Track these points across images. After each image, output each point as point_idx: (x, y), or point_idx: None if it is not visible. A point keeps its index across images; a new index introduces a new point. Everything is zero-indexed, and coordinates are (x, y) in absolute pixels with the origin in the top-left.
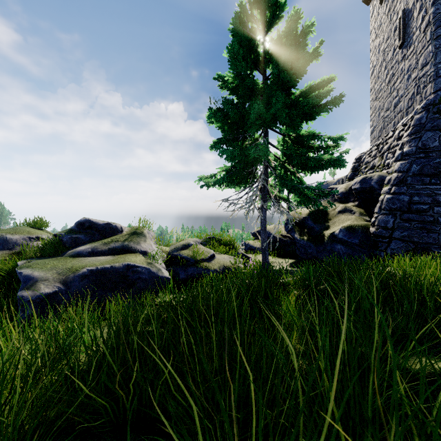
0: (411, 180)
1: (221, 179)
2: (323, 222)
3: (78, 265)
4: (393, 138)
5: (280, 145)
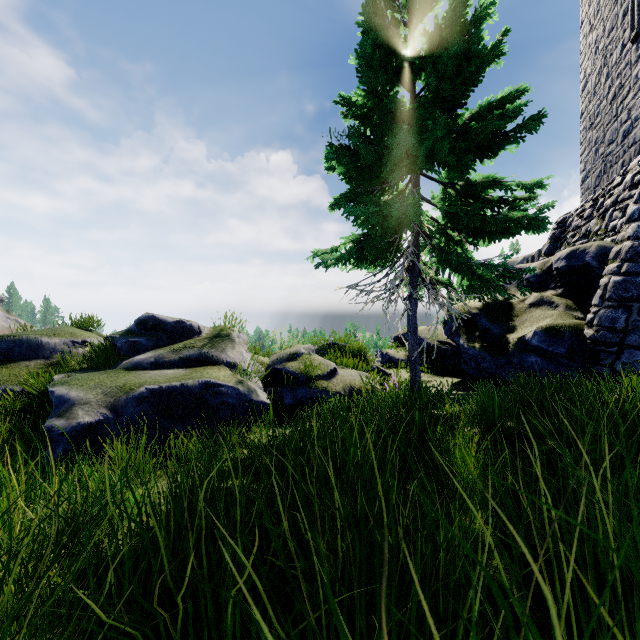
0: None
1: (347, 254)
2: (505, 321)
3: (134, 382)
4: (622, 187)
5: (438, 200)
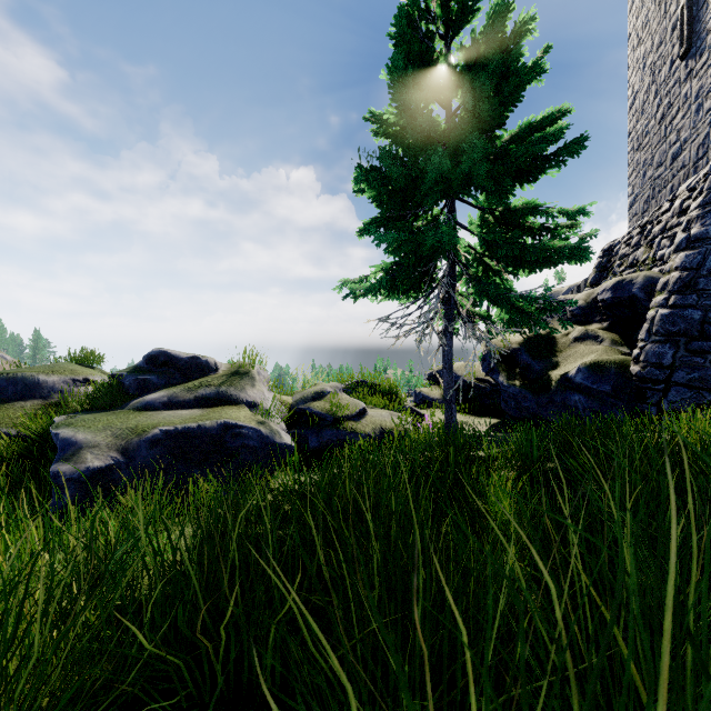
0: (705, 284)
1: (377, 284)
2: (548, 357)
3: (147, 423)
4: (670, 213)
5: (476, 226)
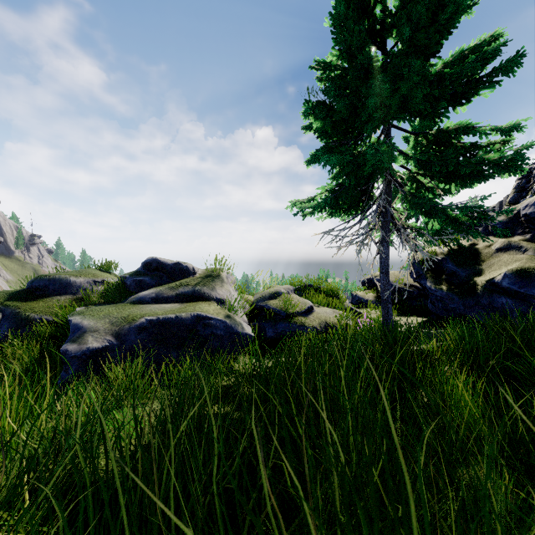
0: None
1: (323, 202)
2: (472, 265)
3: (136, 314)
4: None
5: (410, 149)
